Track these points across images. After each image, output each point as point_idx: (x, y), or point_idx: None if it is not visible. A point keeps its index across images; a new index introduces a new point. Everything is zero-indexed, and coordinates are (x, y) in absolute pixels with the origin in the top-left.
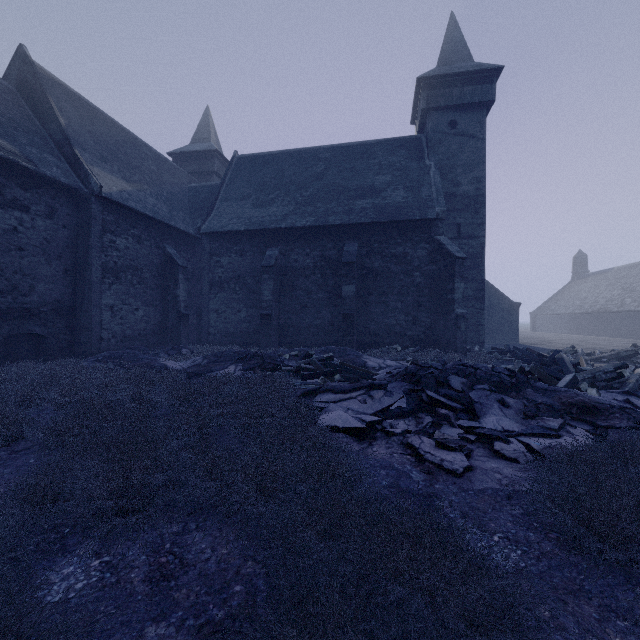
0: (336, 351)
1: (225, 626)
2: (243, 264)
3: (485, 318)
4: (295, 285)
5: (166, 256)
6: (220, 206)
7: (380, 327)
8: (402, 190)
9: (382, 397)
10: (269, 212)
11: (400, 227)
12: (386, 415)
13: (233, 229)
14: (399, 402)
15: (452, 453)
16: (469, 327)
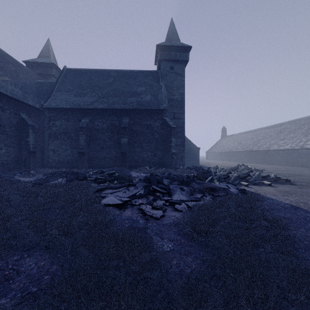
0: (117, 170)
1: (37, 293)
2: (69, 125)
3: (186, 154)
4: (97, 137)
5: (21, 119)
6: (55, 94)
7: (139, 158)
8: (150, 95)
9: (133, 189)
10: (83, 99)
11: (148, 112)
12: (134, 197)
13: (63, 107)
14: (140, 191)
15: (157, 210)
16: (178, 158)
